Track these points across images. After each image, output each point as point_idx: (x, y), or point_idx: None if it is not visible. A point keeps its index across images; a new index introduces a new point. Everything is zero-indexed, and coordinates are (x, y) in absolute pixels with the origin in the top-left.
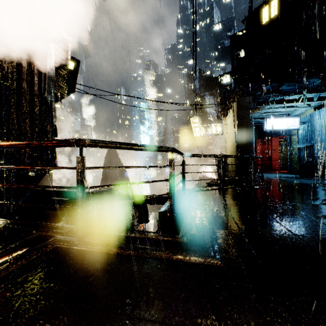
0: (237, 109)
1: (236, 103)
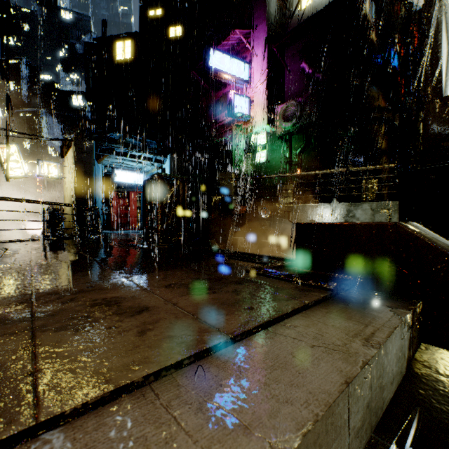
0: (75, 151)
1: (74, 143)
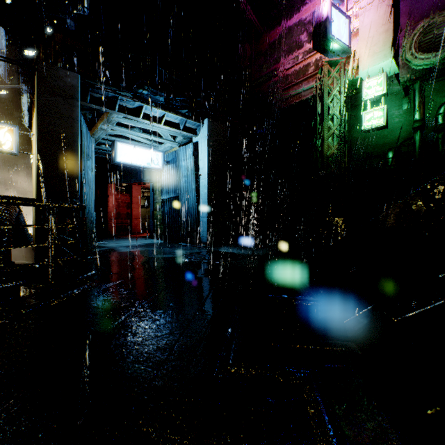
0: (39, 89)
1: (36, 74)
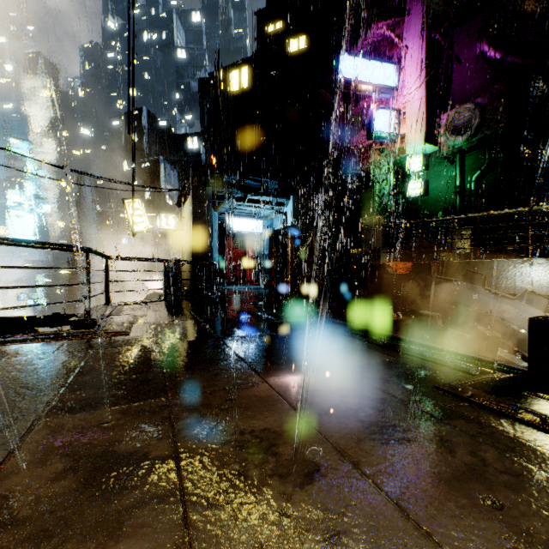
0: (193, 201)
1: (192, 192)
